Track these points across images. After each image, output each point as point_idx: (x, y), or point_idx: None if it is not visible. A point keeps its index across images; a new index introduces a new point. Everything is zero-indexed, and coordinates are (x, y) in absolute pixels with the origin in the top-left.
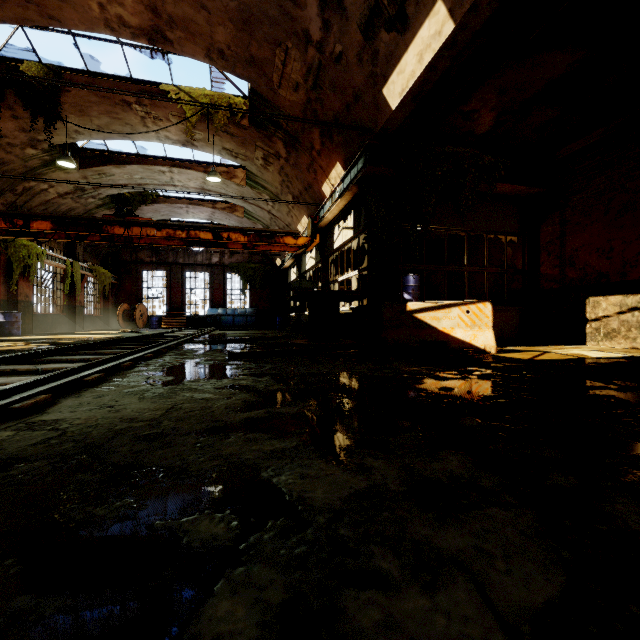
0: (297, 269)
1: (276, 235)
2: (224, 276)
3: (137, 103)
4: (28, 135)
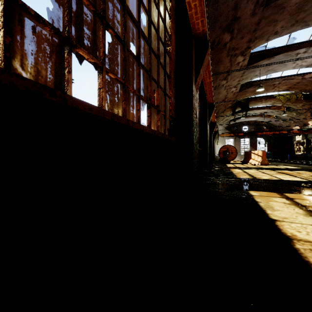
0: (304, 137)
1: (310, 129)
2: (256, 139)
3: (264, 100)
4: (230, 112)
